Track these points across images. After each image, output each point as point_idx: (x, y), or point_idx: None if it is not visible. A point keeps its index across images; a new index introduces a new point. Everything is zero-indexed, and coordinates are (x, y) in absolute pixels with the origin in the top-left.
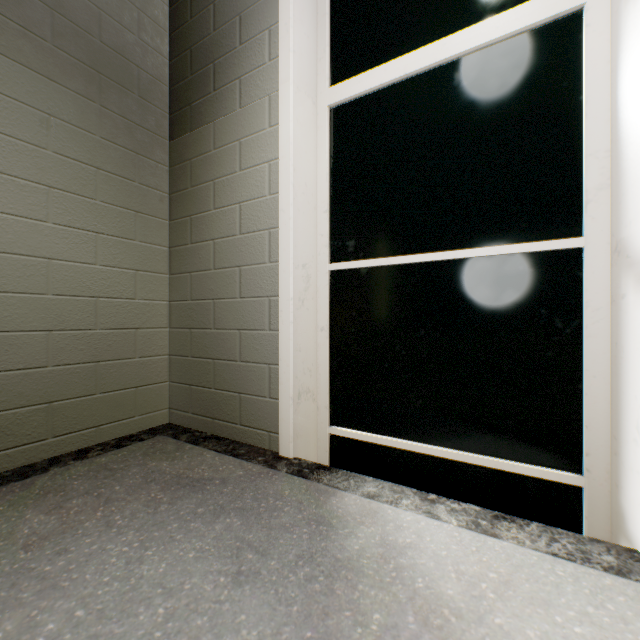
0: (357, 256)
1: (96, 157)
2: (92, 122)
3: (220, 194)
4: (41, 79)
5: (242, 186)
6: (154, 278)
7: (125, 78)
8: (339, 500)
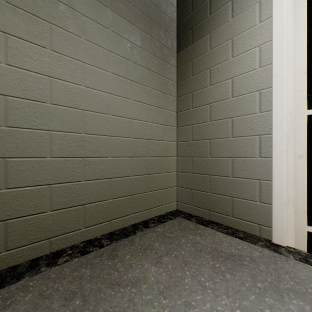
0: None
1: (148, 64)
2: (146, 45)
3: (215, 75)
4: (128, 23)
5: (234, 67)
6: (170, 129)
7: (159, 20)
8: None
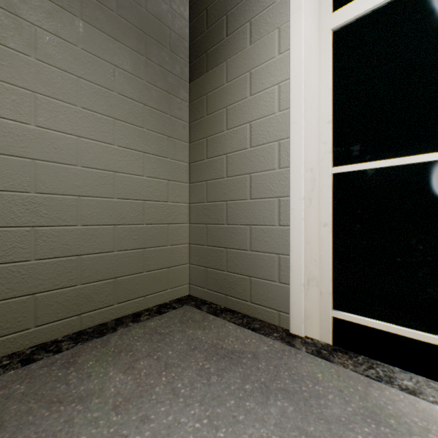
0: (362, 159)
1: (143, 96)
2: (141, 70)
3: (232, 117)
4: (110, 40)
5: (252, 108)
6: (179, 186)
7: (161, 37)
8: (380, 393)
